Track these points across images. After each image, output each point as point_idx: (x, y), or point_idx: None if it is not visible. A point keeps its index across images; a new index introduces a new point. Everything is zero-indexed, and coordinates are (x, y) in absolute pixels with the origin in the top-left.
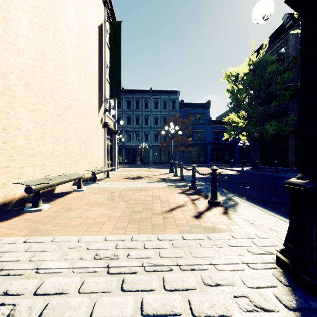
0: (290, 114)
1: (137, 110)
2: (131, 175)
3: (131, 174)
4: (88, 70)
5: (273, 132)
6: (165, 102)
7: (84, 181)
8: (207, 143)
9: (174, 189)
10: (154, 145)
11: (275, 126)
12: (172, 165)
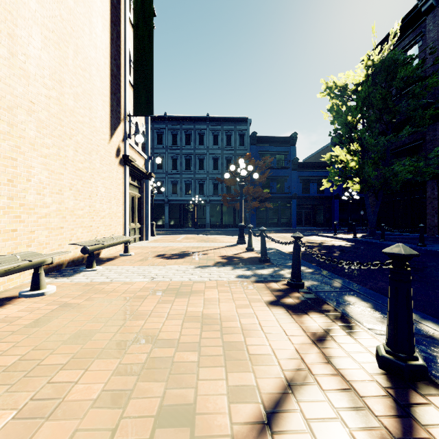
0: (430, 149)
1: (188, 147)
2: (170, 249)
3: (172, 246)
4: (85, 51)
5: (407, 176)
6: (229, 136)
7: (74, 263)
8: (292, 197)
9: (253, 288)
10: (213, 200)
11: (410, 167)
12: (242, 231)
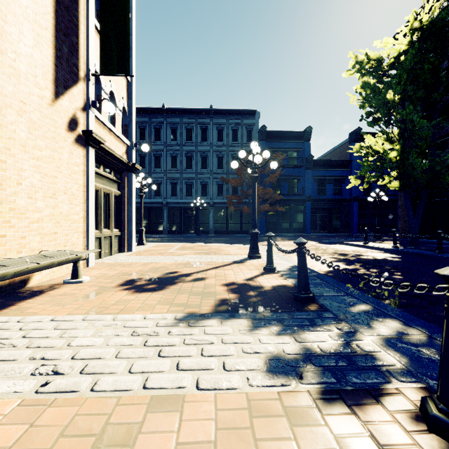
0: None
1: (189, 144)
2: (152, 268)
3: (158, 261)
4: None
5: None
6: (235, 131)
7: None
8: (306, 199)
9: None
10: (217, 203)
11: None
12: (255, 240)
